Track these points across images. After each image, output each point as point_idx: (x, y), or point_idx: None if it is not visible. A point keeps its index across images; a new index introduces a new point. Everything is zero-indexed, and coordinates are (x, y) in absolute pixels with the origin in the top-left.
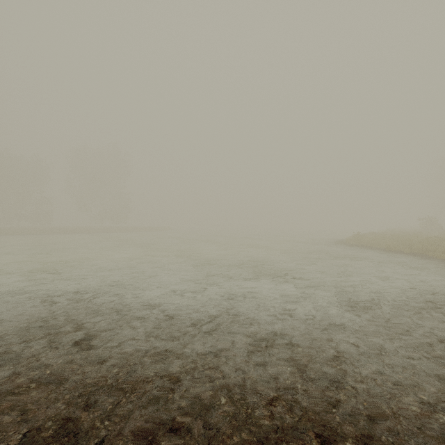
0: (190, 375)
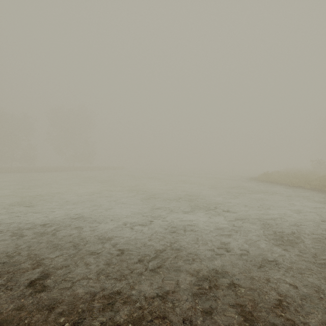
0: (138, 325)
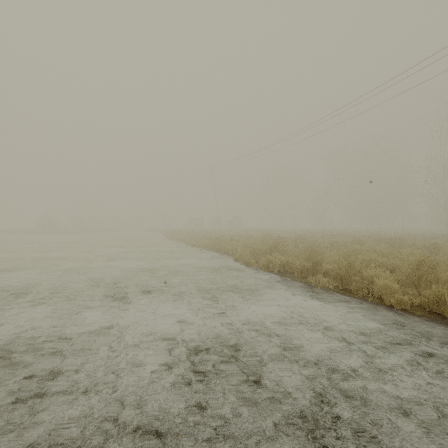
0: None
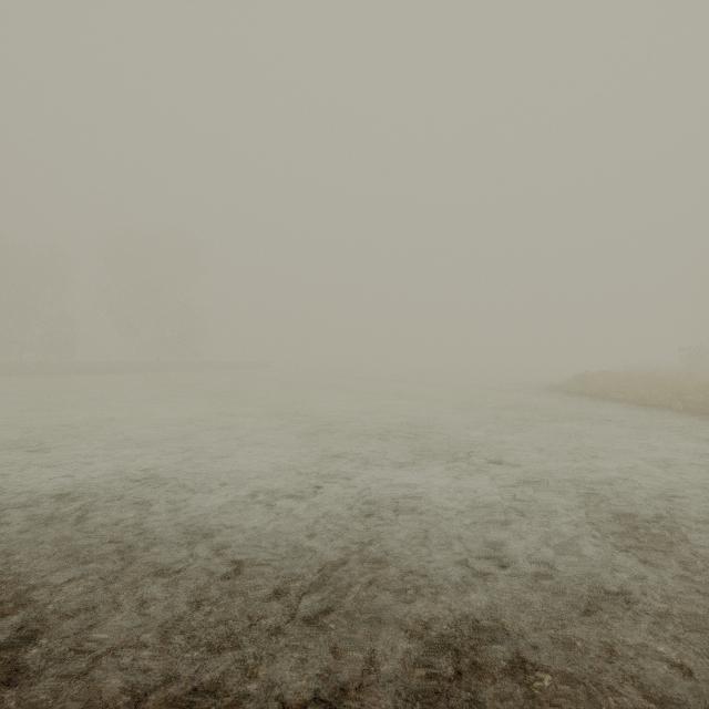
0: None
